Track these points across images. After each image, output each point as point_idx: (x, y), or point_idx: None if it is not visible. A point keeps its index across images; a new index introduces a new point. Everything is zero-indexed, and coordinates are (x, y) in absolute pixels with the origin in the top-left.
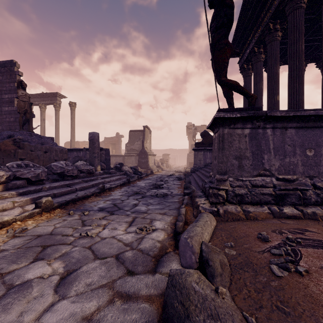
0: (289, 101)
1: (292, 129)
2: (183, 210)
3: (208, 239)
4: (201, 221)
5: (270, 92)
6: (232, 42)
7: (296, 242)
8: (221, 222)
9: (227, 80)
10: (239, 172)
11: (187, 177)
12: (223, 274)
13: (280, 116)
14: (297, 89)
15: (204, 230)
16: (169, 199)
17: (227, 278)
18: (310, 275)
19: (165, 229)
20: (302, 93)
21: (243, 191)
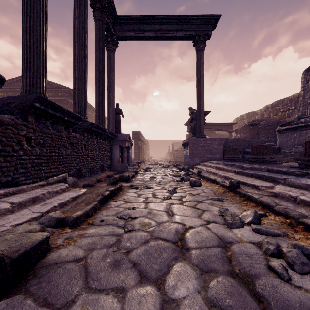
0: None
1: None
2: None
3: None
4: None
5: None
6: None
7: None
8: None
9: None
10: None
11: None
12: None
13: None
14: None
15: None
16: None
17: None
18: None
19: None
20: None
21: None
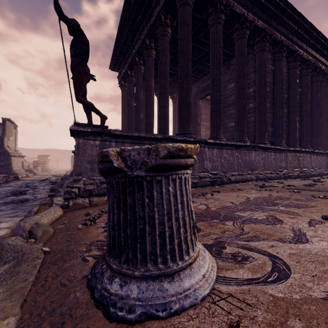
0: (145, 120)
1: (128, 144)
2: (36, 208)
3: (46, 223)
4: (44, 212)
5: (137, 110)
6: (112, 57)
7: (105, 212)
8: (68, 212)
9: (84, 100)
10: (91, 173)
11: (64, 180)
12: (43, 236)
13: (119, 135)
14: (149, 113)
15: (43, 217)
16: (28, 203)
17: (46, 238)
18: (96, 224)
19: (11, 227)
20: (152, 117)
21: (92, 187)
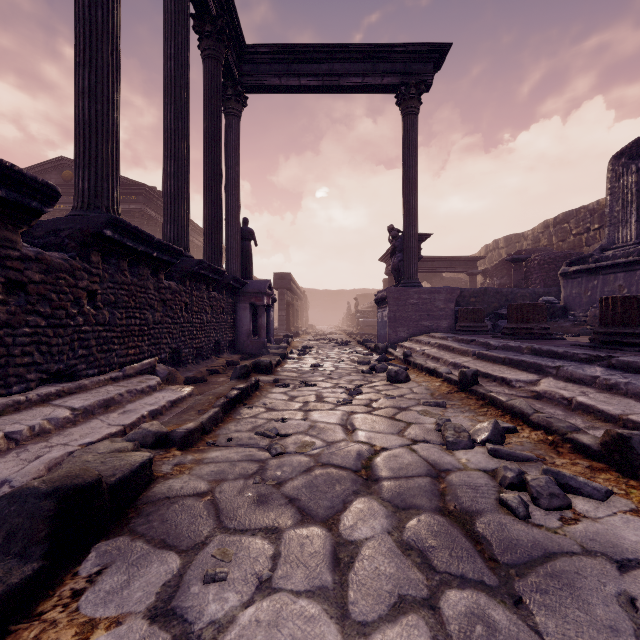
0: None
1: None
2: None
3: None
4: None
5: None
6: None
7: None
8: None
9: None
10: None
11: None
12: None
13: None
14: None
15: None
16: None
17: None
18: None
19: None
20: None
21: None
